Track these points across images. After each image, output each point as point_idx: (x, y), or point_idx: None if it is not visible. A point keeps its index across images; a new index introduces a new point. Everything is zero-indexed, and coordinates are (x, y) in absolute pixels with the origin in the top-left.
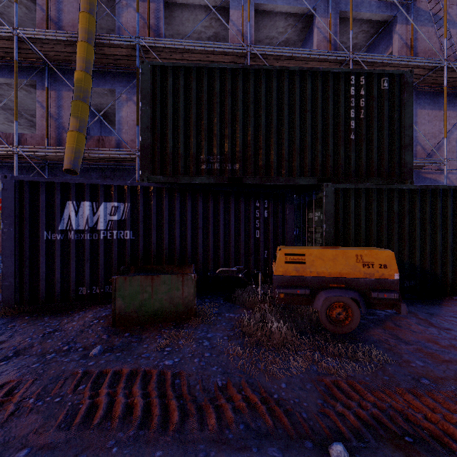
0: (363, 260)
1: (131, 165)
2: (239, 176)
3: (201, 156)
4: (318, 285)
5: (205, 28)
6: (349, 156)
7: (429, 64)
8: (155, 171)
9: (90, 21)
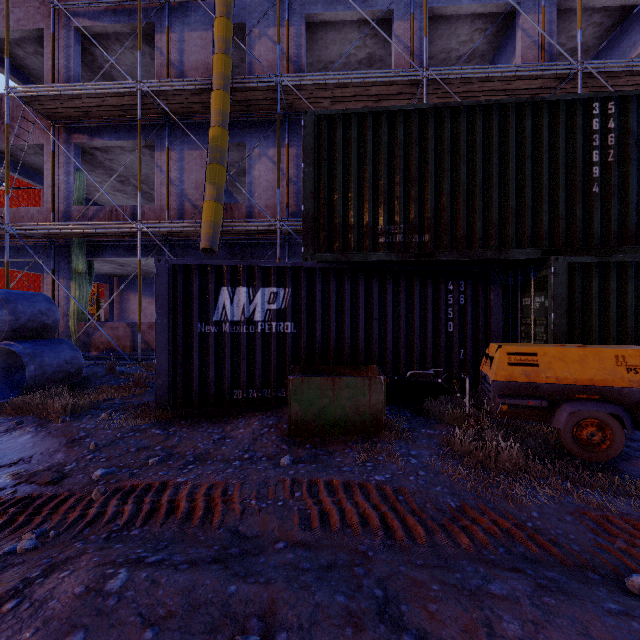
0: (626, 363)
1: (264, 238)
2: (430, 250)
3: (378, 226)
4: (558, 395)
5: (355, 50)
6: (590, 216)
7: None
8: (320, 248)
9: (226, 64)
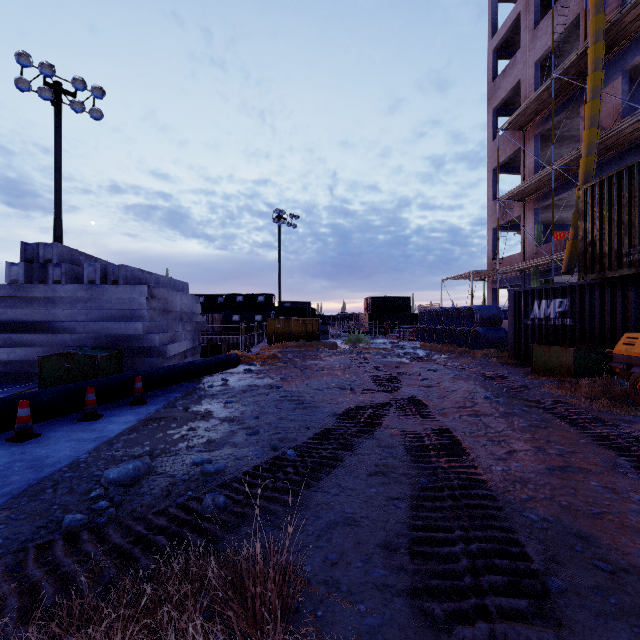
0: None
1: None
2: None
3: (623, 251)
4: (639, 364)
5: None
6: None
7: None
8: (588, 271)
9: (590, 135)
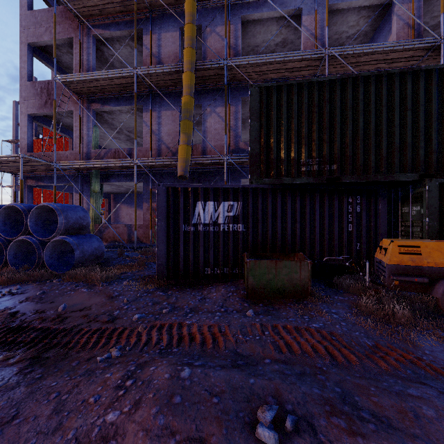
0: None
1: (214, 168)
2: (337, 175)
3: (300, 160)
4: (436, 275)
5: (274, 37)
6: None
7: None
8: (261, 175)
9: (192, 54)
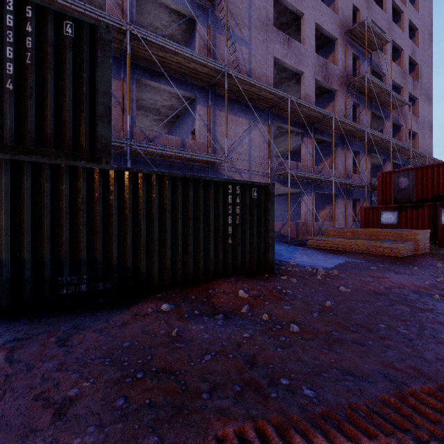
0: None
1: None
2: None
3: None
4: None
5: None
6: (5, 112)
7: (212, 65)
8: None
9: None
